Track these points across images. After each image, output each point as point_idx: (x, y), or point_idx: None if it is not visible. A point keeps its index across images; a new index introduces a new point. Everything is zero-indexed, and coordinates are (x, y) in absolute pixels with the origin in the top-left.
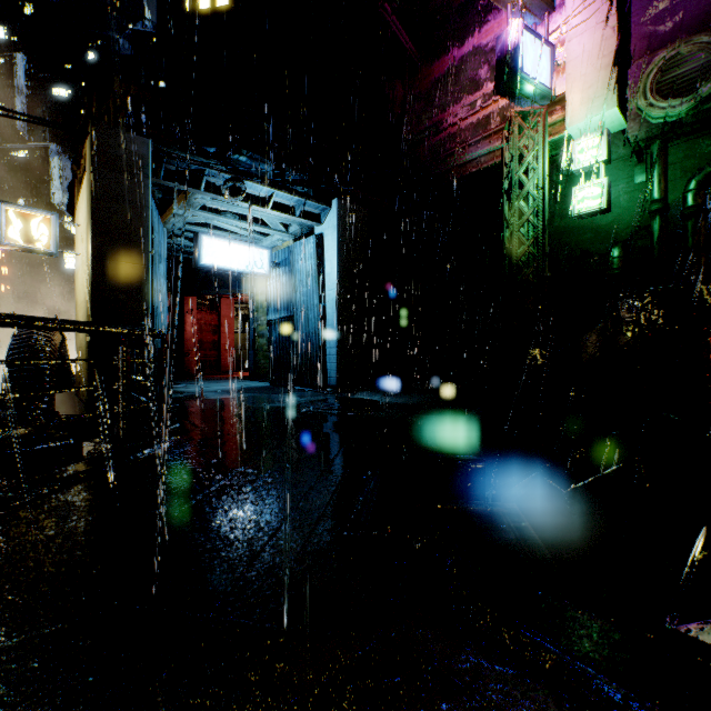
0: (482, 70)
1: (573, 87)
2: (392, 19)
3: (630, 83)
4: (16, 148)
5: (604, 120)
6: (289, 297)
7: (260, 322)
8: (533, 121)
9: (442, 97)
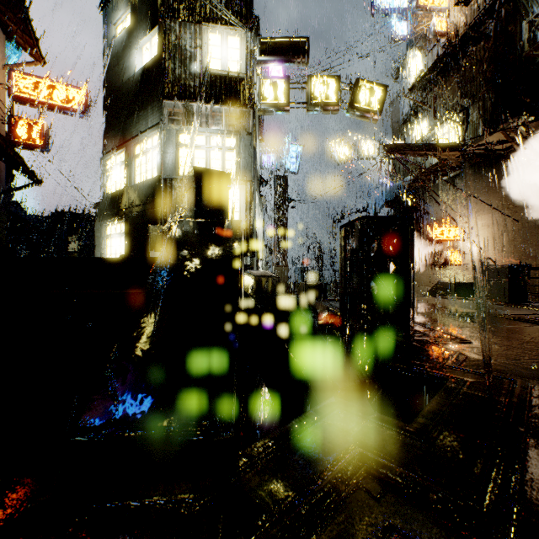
0: None
1: None
2: None
3: None
4: None
5: None
6: None
7: None
8: None
9: None
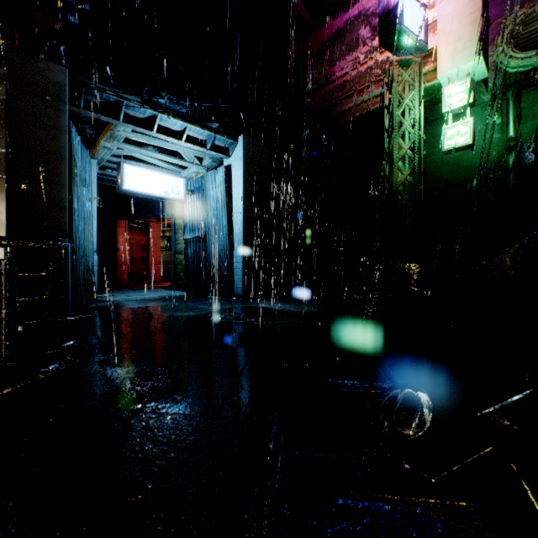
0: (364, 31)
1: (444, 41)
2: None
3: (490, 39)
4: None
5: (470, 69)
6: (202, 219)
7: (179, 241)
8: (411, 69)
9: (331, 54)
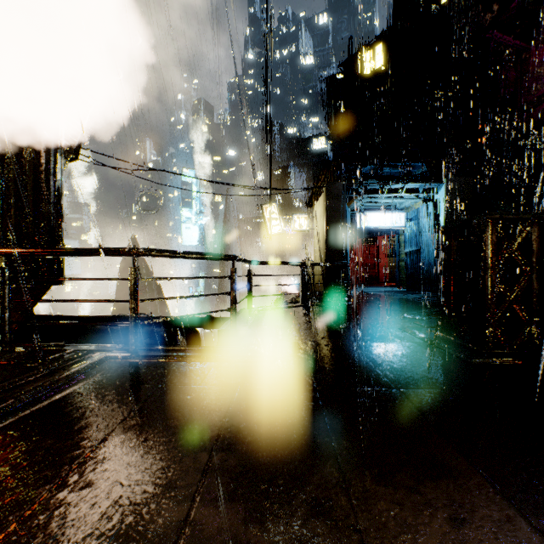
0: None
1: None
2: (497, 36)
3: None
4: (277, 169)
5: None
6: (417, 238)
7: (402, 252)
8: None
9: None
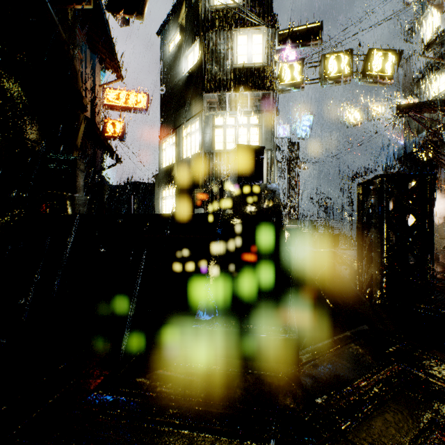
0: None
1: None
2: None
3: None
4: None
5: None
6: None
7: None
8: None
9: None
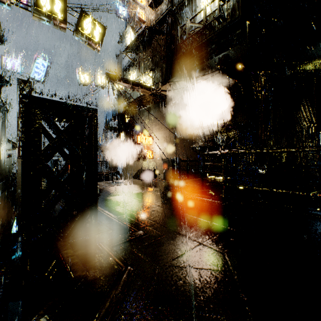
0: None
1: None
2: None
3: None
4: None
5: None
6: None
7: None
8: None
9: None
